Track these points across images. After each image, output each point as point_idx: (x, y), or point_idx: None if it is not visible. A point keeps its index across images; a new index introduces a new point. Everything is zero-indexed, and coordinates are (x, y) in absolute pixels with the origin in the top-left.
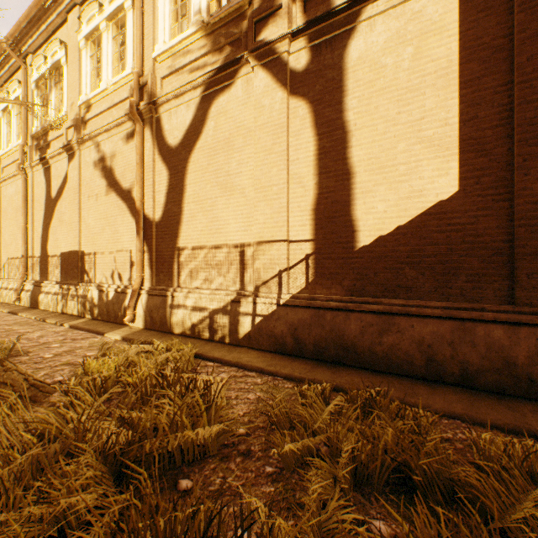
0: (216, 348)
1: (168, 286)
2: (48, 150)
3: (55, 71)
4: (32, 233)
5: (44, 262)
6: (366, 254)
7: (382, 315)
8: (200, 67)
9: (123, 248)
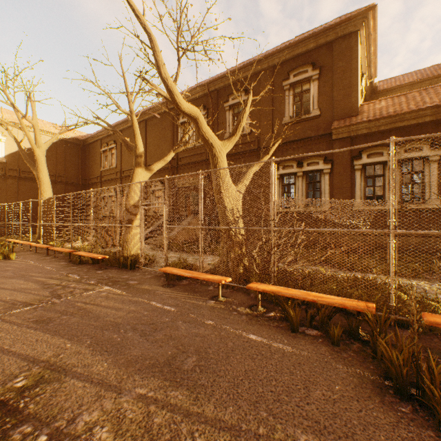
0: None
1: None
2: None
3: None
4: None
5: None
6: None
7: None
8: None
9: None
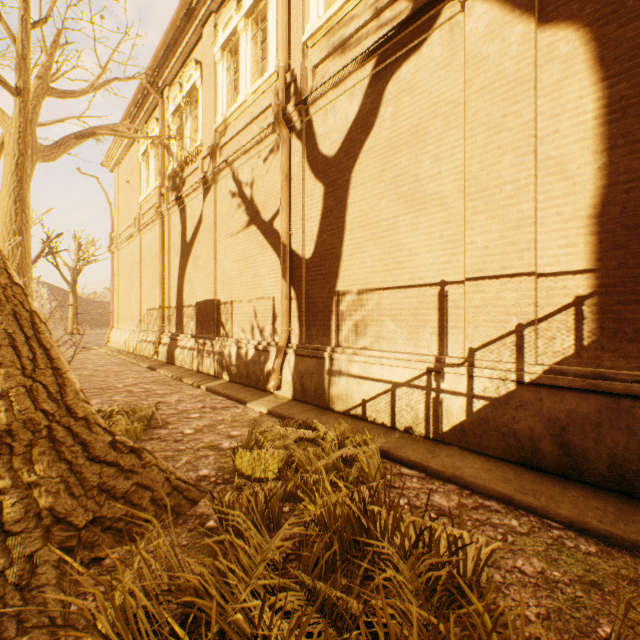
0: (406, 442)
1: (322, 344)
2: (183, 188)
3: (191, 98)
4: (168, 281)
5: (180, 313)
6: None
7: None
8: (370, 34)
9: (263, 295)
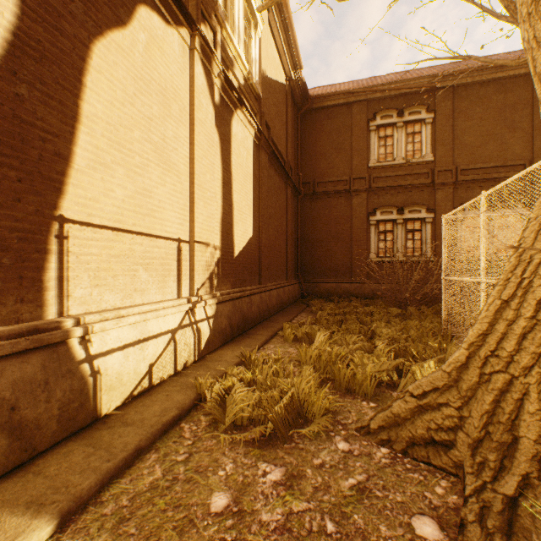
0: (207, 367)
1: (18, 320)
2: None
3: None
4: None
5: None
6: (237, 261)
7: (249, 297)
8: None
9: None
